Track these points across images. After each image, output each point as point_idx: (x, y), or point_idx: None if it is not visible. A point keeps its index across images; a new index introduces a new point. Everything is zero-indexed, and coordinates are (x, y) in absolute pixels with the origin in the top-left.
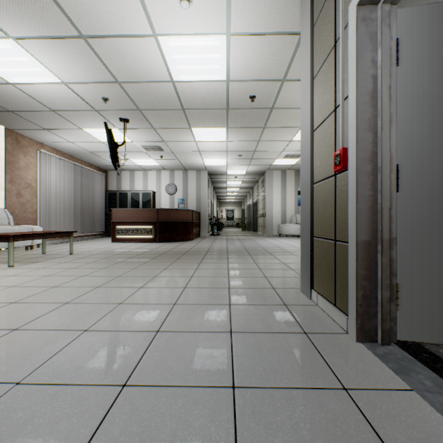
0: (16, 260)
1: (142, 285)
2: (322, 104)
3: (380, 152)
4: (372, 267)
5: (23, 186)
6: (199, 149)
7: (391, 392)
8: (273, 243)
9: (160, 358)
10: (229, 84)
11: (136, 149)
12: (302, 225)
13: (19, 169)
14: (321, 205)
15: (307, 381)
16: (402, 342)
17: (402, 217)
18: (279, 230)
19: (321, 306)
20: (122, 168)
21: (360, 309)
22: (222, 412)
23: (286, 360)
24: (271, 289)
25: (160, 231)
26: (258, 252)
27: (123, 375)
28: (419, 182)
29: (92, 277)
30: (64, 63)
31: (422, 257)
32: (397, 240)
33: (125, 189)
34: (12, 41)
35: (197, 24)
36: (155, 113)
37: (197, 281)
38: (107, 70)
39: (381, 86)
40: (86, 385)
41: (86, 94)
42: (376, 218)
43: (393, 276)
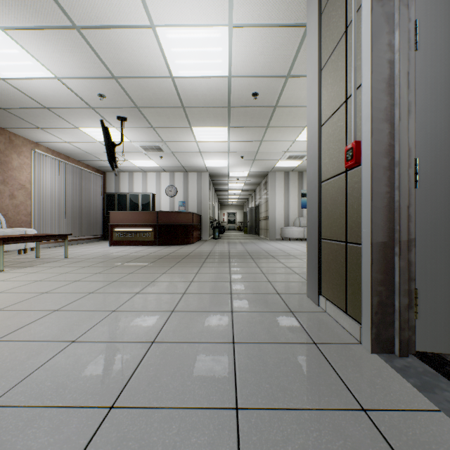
0: (7, 264)
1: (139, 291)
2: (331, 96)
3: (397, 145)
4: (389, 271)
5: (17, 187)
6: (199, 150)
7: (416, 413)
8: (276, 247)
9: (154, 374)
10: (231, 80)
11: (134, 150)
12: (309, 226)
13: (11, 170)
14: (330, 204)
15: (320, 401)
16: (421, 353)
17: (421, 216)
18: (282, 234)
19: (330, 314)
20: (121, 169)
21: (376, 317)
22: (224, 441)
23: (296, 376)
24: (276, 295)
25: (159, 234)
26: (261, 255)
27: (111, 394)
28: (440, 177)
29: (85, 283)
30: (57, 56)
31: (443, 260)
32: (416, 241)
33: (124, 191)
34: (1, 32)
35: (197, 14)
36: (154, 111)
37: (197, 286)
38: (103, 65)
39: (399, 71)
40: (68, 407)
41: (81, 90)
42: (393, 217)
43: (411, 281)
